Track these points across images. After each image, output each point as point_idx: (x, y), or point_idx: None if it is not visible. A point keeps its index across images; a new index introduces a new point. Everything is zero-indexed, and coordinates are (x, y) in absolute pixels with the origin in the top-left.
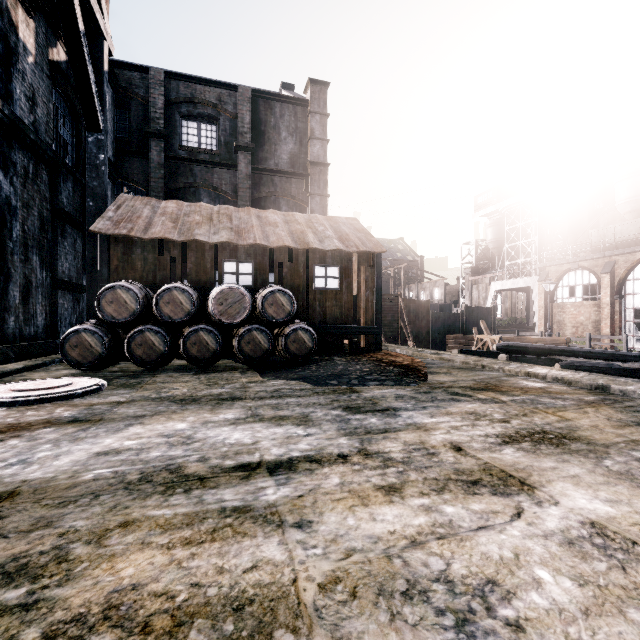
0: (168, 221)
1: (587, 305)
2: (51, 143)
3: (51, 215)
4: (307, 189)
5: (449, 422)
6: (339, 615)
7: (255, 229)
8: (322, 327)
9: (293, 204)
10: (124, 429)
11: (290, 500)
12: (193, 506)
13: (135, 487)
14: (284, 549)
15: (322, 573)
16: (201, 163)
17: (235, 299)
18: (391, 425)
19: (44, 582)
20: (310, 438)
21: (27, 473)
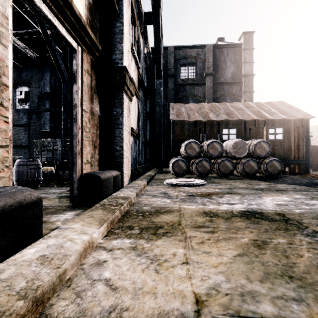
0: (195, 112)
1: None
2: None
3: (144, 115)
4: (241, 89)
5: None
6: None
7: (234, 112)
8: None
9: (233, 98)
10: (261, 197)
11: None
12: None
13: None
14: None
15: None
16: (189, 85)
17: (241, 146)
18: None
19: None
20: None
21: (265, 208)
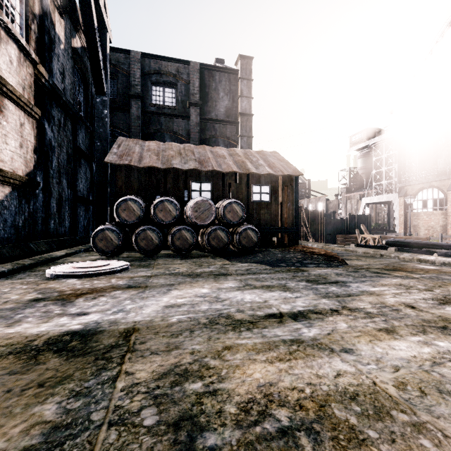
0: (153, 155)
1: (436, 214)
2: (73, 103)
3: (73, 152)
4: (237, 132)
5: (389, 290)
6: (424, 404)
7: (211, 160)
8: (258, 228)
9: (228, 143)
10: (168, 292)
11: (324, 336)
12: (262, 338)
13: (211, 326)
14: (349, 365)
15: (389, 379)
16: (165, 115)
17: (205, 208)
18: (350, 292)
19: (208, 380)
20: (301, 299)
21: (132, 317)
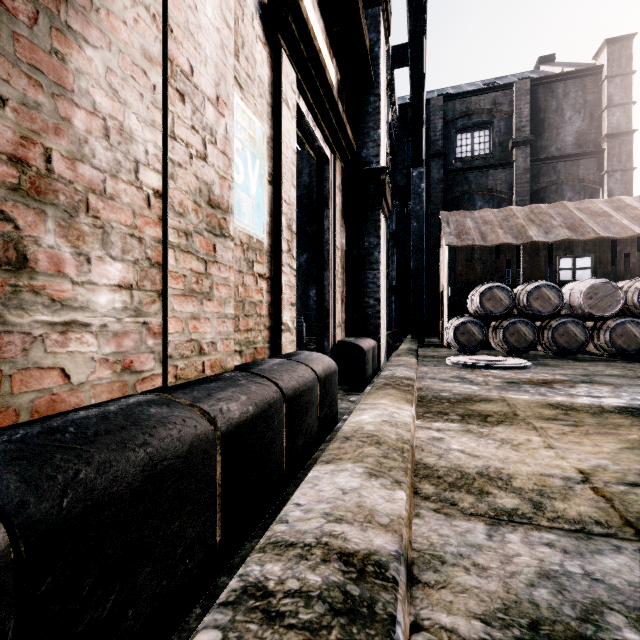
0: (496, 228)
1: None
2: None
3: (389, 238)
4: (600, 167)
5: None
6: None
7: (587, 222)
8: None
9: (580, 188)
10: None
11: None
12: None
13: None
14: None
15: None
16: (475, 169)
17: (606, 293)
18: None
19: None
20: None
21: None
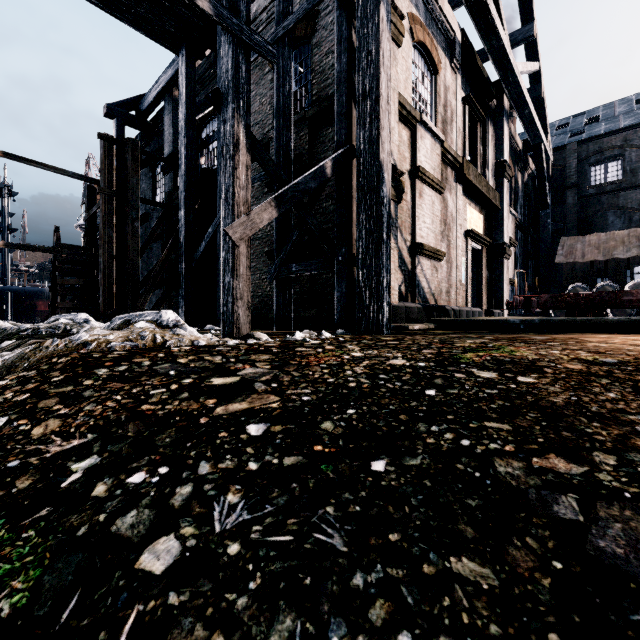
0: (594, 250)
1: None
2: (524, 222)
3: (524, 256)
4: None
5: None
6: None
7: None
8: None
9: None
10: None
11: None
12: None
13: None
14: None
15: None
16: (607, 193)
17: None
18: None
19: None
20: None
21: None
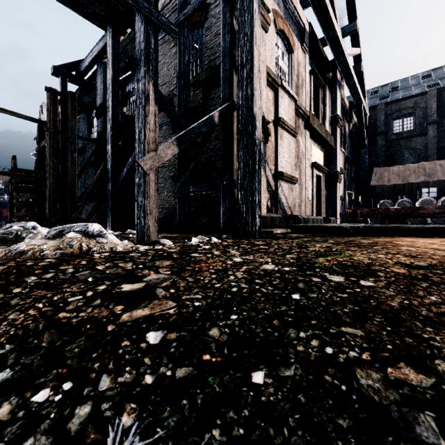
0: (396, 176)
1: None
2: (349, 157)
3: (349, 180)
4: None
5: None
6: None
7: (438, 173)
8: None
9: None
10: None
11: None
12: None
13: None
14: None
15: None
16: (404, 138)
17: (428, 202)
18: None
19: None
20: None
21: None
